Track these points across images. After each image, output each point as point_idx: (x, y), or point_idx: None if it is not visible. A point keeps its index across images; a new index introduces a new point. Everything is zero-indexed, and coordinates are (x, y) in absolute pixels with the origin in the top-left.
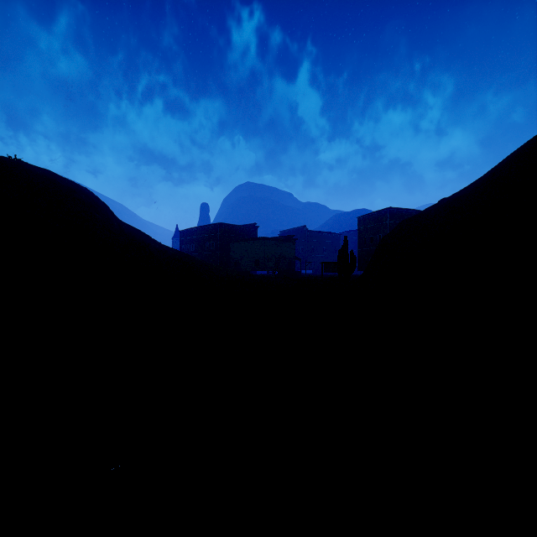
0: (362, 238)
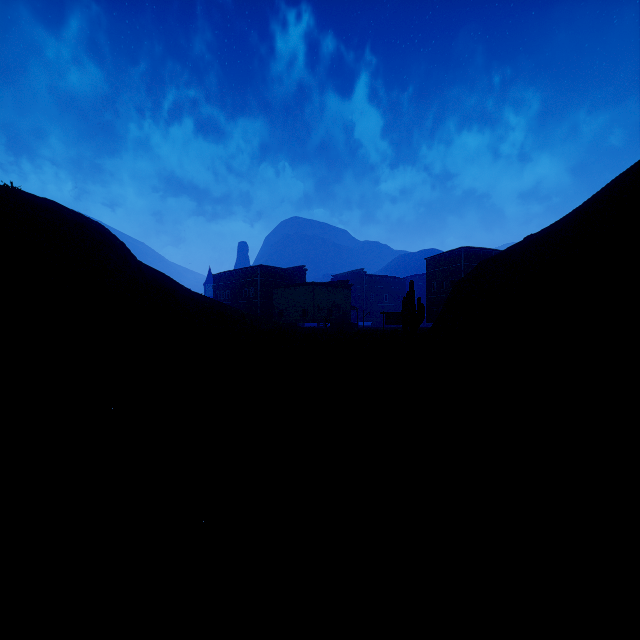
0: (432, 284)
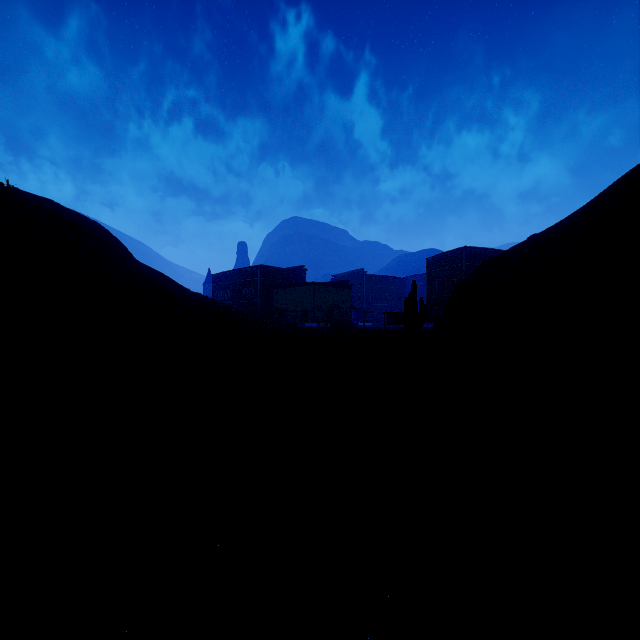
0: (432, 284)
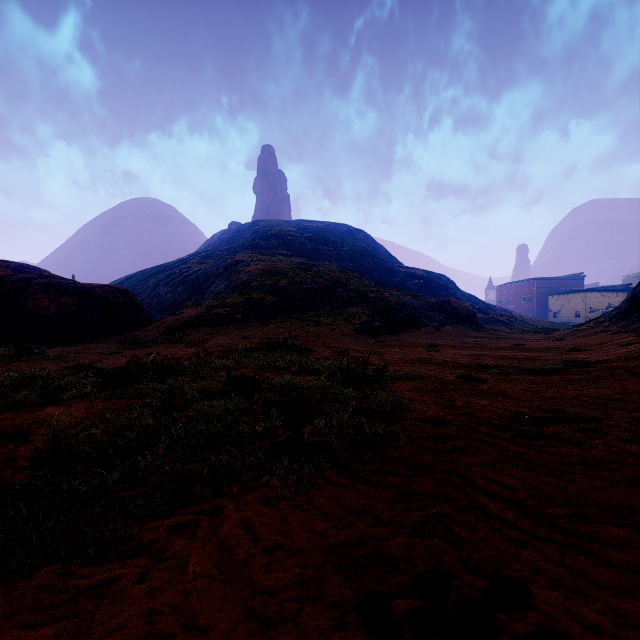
0: None
